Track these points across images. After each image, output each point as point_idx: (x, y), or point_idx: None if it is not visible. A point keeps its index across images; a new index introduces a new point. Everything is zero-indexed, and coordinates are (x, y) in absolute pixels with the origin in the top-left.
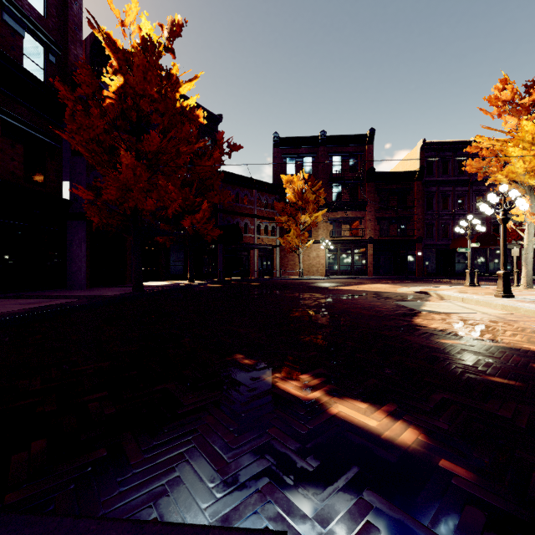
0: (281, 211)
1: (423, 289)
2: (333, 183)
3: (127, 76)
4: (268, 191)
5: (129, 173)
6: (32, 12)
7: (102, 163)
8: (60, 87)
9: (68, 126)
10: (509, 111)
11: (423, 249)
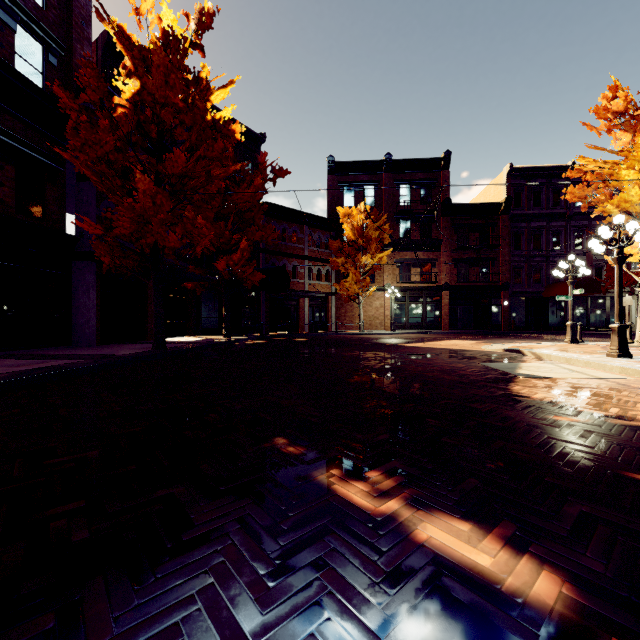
0: (337, 251)
1: (513, 347)
2: (401, 217)
3: (144, 79)
4: (322, 227)
5: (147, 201)
6: (26, 1)
7: (113, 189)
8: (60, 93)
9: (70, 142)
10: (621, 125)
11: (510, 297)
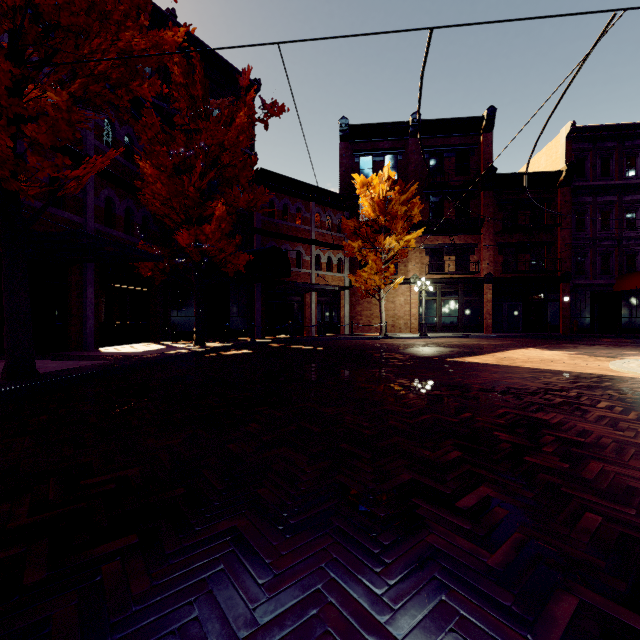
0: (352, 233)
1: None
2: (431, 193)
3: None
4: (333, 205)
5: None
6: None
7: None
8: None
9: None
10: None
11: (570, 292)
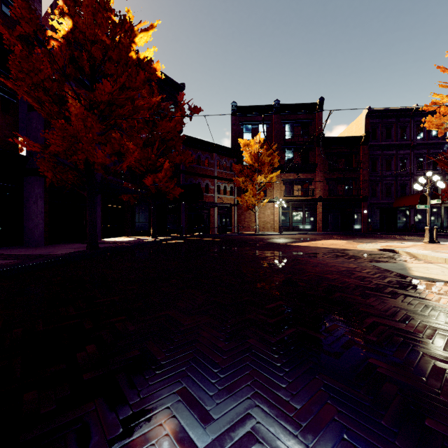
0: (238, 172)
1: (382, 246)
2: (286, 147)
3: (76, 19)
4: (227, 155)
5: (79, 124)
6: None
7: (51, 113)
8: (3, 30)
9: (12, 73)
10: None
11: (368, 207)
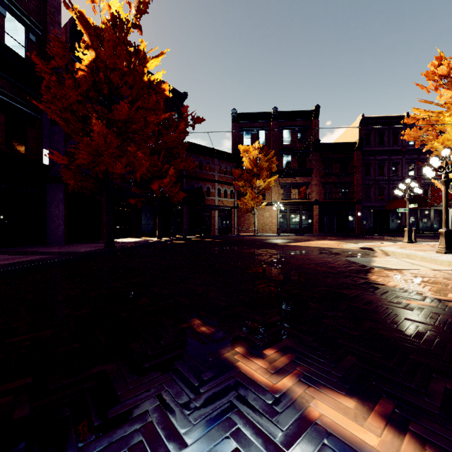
0: (238, 176)
1: (366, 245)
2: (284, 153)
3: (98, 51)
4: (227, 160)
5: (100, 140)
6: None
7: (76, 131)
8: (37, 60)
9: (44, 97)
10: (445, 85)
11: (362, 210)
